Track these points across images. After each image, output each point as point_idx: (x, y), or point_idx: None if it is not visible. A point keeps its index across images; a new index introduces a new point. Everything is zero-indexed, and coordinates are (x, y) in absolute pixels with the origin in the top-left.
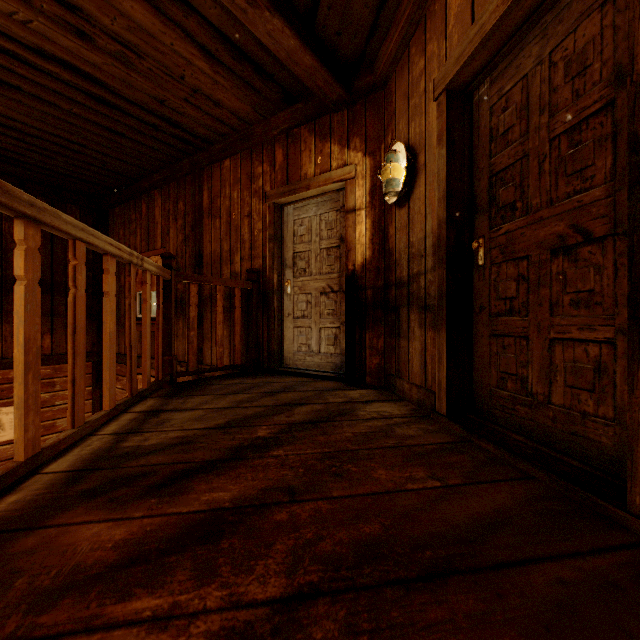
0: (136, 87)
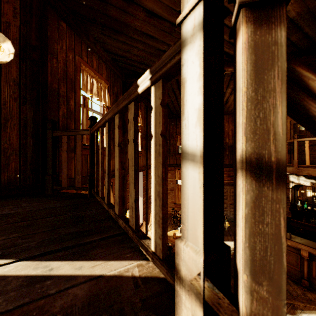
0: (230, 105)
